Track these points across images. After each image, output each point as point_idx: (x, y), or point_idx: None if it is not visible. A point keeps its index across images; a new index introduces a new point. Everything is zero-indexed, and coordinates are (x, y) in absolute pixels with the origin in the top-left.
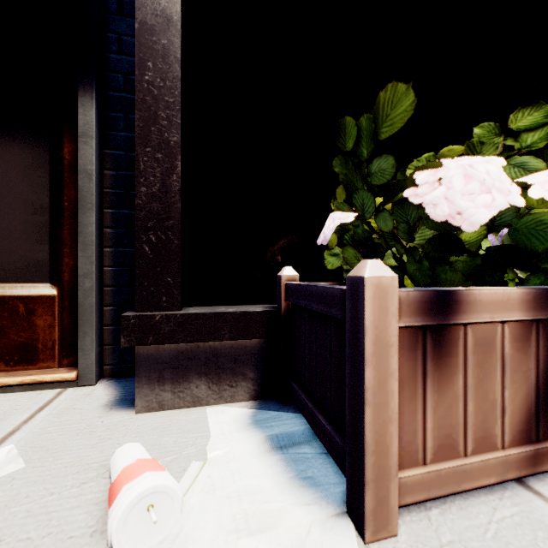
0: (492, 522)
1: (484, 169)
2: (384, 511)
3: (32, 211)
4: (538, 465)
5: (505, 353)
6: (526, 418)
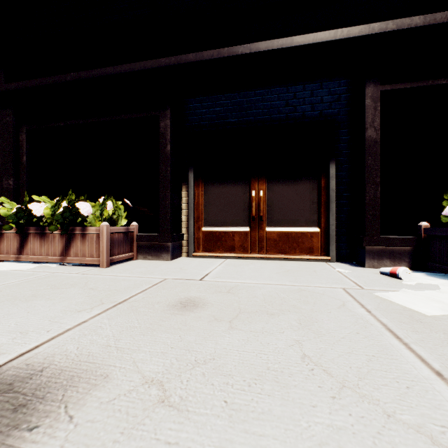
0: None
1: None
2: None
3: (312, 204)
4: None
5: None
6: None
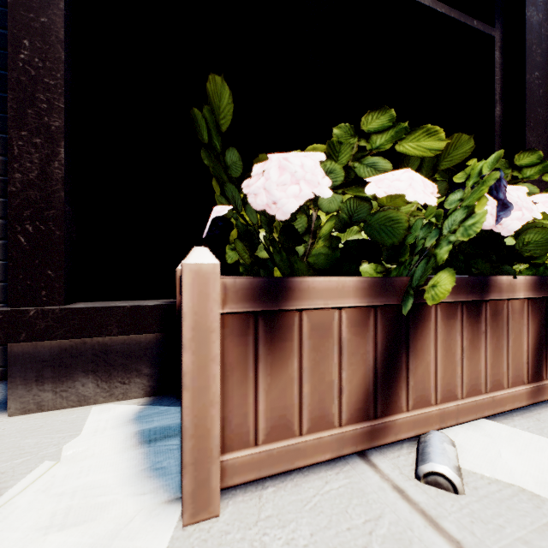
0: (318, 495)
1: (299, 162)
2: (205, 493)
3: None
4: (375, 440)
5: (343, 337)
6: (364, 397)
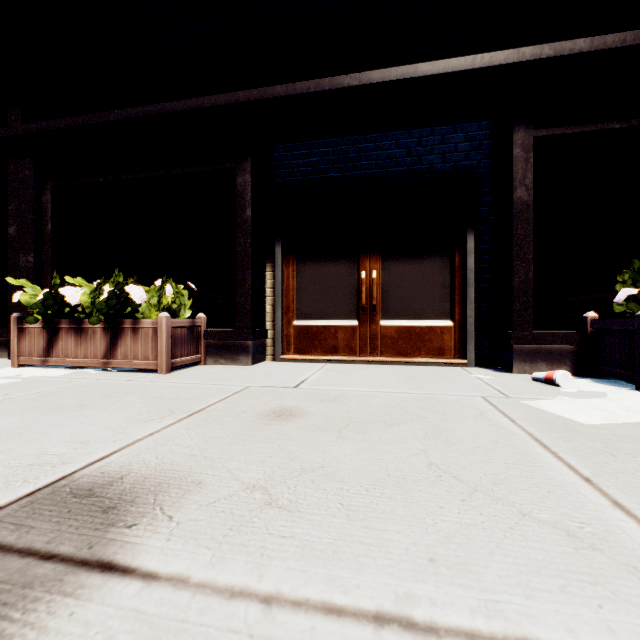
0: None
1: None
2: None
3: (442, 288)
4: None
5: None
6: None
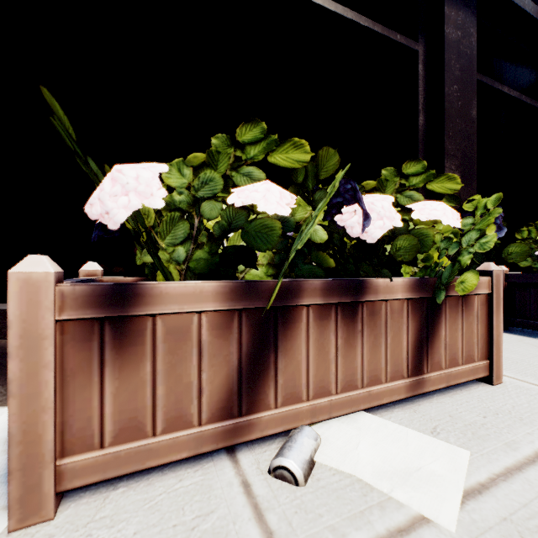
0: (164, 493)
1: (135, 174)
2: (36, 498)
3: None
4: (238, 437)
5: (203, 340)
6: (227, 396)
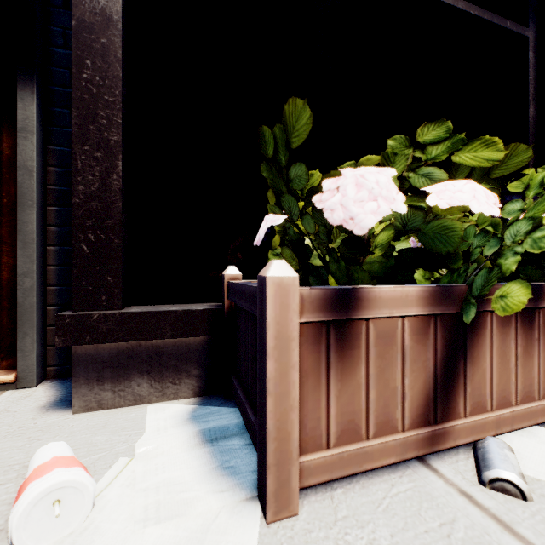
0: (387, 497)
1: (374, 179)
2: (286, 493)
3: None
4: (435, 445)
5: (405, 344)
6: (425, 403)
